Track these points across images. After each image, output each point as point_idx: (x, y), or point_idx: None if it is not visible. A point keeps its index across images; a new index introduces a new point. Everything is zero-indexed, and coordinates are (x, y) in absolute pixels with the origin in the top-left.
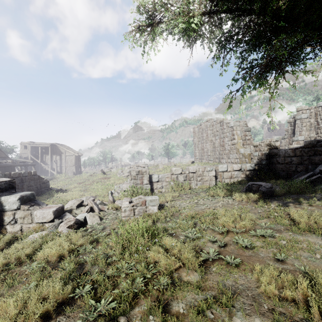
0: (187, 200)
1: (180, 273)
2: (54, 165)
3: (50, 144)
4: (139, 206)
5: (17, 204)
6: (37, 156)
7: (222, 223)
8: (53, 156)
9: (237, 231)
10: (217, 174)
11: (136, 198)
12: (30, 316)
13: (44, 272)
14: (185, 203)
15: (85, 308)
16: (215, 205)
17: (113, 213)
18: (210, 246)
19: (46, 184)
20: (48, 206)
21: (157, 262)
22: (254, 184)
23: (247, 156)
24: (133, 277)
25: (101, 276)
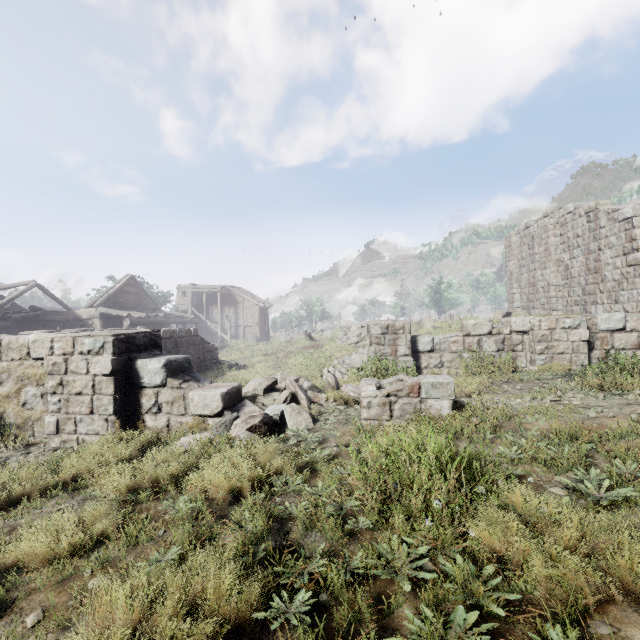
0: (524, 394)
1: (621, 629)
2: (226, 324)
3: (219, 287)
4: (402, 396)
5: (161, 374)
6: (201, 309)
7: None
8: (225, 308)
9: None
10: (592, 338)
11: (391, 381)
12: None
13: (200, 525)
14: (521, 401)
15: None
16: (630, 409)
17: (340, 410)
18: None
19: (212, 354)
20: (213, 385)
21: (505, 560)
22: None
23: None
24: (435, 599)
25: (337, 570)
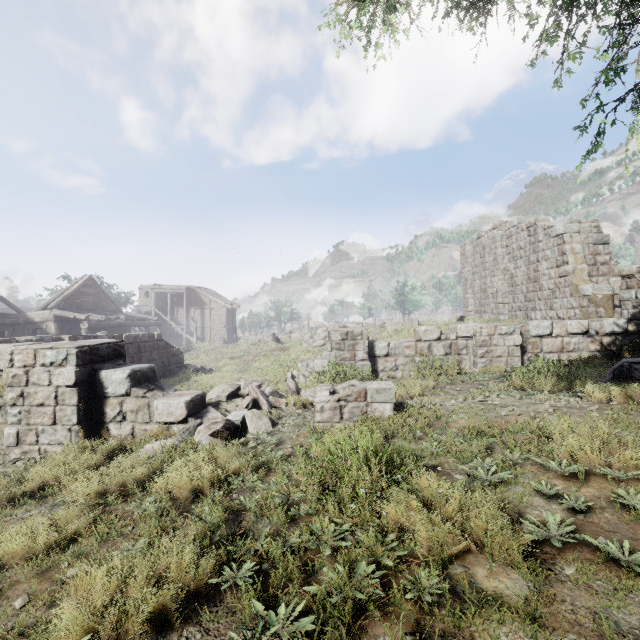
0: (459, 395)
1: (471, 568)
2: (192, 325)
3: (185, 287)
4: (351, 400)
5: (126, 384)
6: (166, 310)
7: (567, 451)
8: (190, 309)
9: (617, 474)
10: (524, 343)
11: (344, 386)
12: (130, 615)
13: (165, 520)
14: (455, 402)
15: (242, 616)
16: (534, 408)
17: (298, 414)
18: (540, 507)
19: (177, 358)
20: (177, 393)
21: (405, 530)
22: (638, 363)
23: (603, 302)
24: (349, 560)
25: (278, 546)
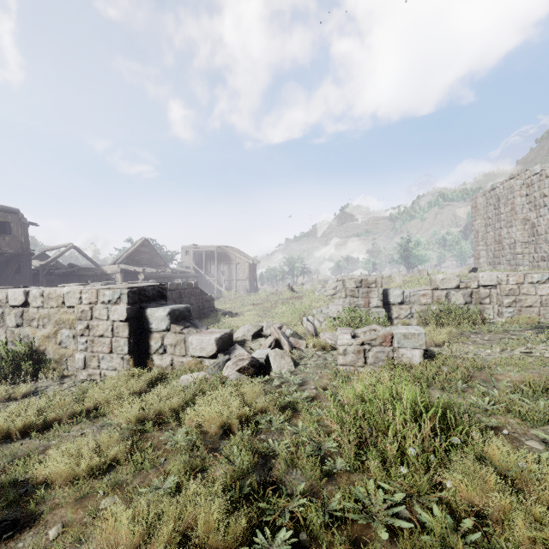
0: (493, 345)
1: None
2: (221, 278)
3: (216, 247)
4: (376, 344)
5: (166, 321)
6: (201, 265)
7: None
8: (220, 264)
9: None
10: None
11: (365, 330)
12: None
13: (195, 456)
14: (491, 352)
15: None
16: None
17: (318, 356)
18: None
19: (210, 303)
20: (208, 330)
21: (483, 514)
22: None
23: None
24: None
25: (316, 511)
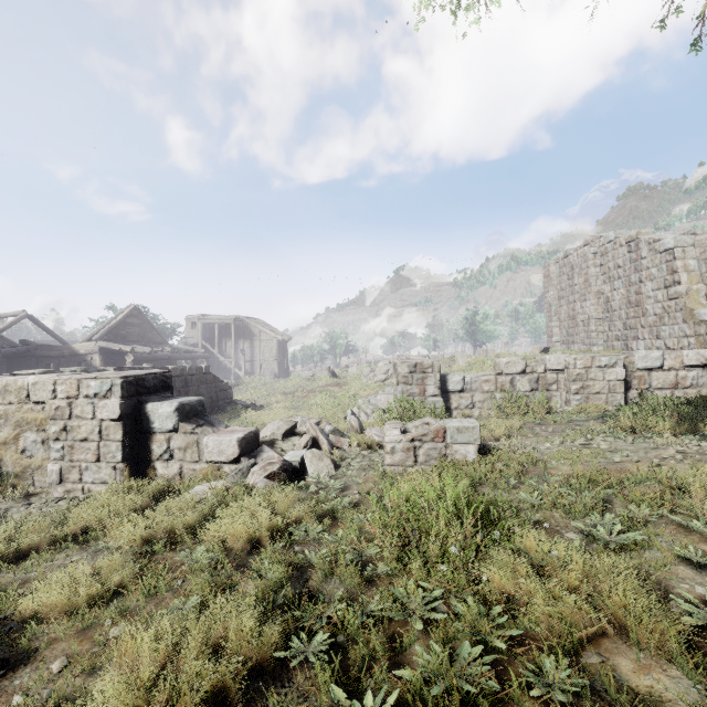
0: (554, 438)
1: (610, 658)
2: (241, 359)
3: (233, 318)
4: (427, 440)
5: (173, 419)
6: (213, 342)
7: None
8: (239, 341)
9: None
10: (629, 377)
11: (417, 425)
12: (183, 693)
13: (219, 574)
14: (550, 445)
15: (317, 703)
16: (655, 453)
17: (363, 456)
18: (690, 580)
19: (226, 393)
20: (228, 429)
21: (513, 601)
22: None
23: None
24: (445, 637)
25: (354, 613)
